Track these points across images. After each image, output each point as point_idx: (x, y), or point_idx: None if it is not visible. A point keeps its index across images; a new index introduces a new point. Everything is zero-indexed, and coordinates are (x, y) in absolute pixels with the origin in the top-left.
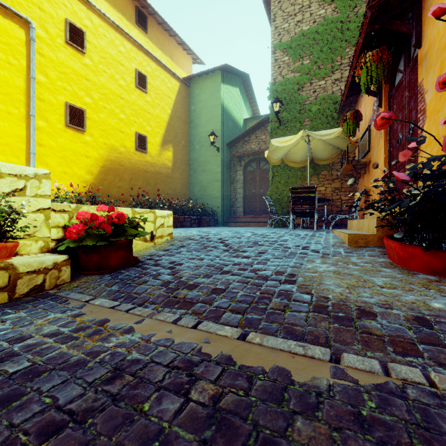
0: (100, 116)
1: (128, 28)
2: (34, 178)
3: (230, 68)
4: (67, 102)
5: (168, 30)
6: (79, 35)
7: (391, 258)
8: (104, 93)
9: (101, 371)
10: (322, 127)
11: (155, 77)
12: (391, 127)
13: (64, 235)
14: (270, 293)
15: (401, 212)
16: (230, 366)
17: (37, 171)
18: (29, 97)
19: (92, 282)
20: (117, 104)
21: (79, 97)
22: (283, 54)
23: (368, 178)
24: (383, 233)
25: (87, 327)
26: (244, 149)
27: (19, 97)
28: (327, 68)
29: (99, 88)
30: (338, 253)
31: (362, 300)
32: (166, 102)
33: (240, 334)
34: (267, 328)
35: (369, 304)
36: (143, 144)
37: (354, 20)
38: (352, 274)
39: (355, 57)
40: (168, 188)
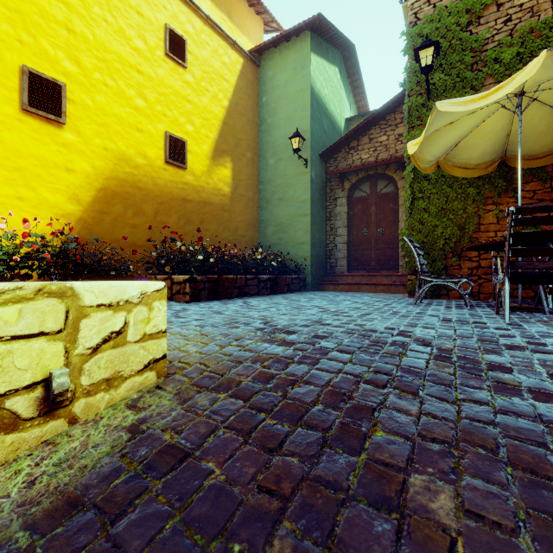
0: (95, 99)
1: None
2: None
3: (326, 26)
4: (24, 65)
5: None
6: None
7: None
8: (104, 58)
9: None
10: None
11: (201, 43)
12: None
13: None
14: None
15: None
16: None
17: None
18: None
19: None
20: (130, 82)
21: (52, 60)
22: None
23: None
24: None
25: None
26: (350, 162)
27: None
28: None
29: (94, 49)
30: None
31: None
32: (220, 86)
33: None
34: None
35: None
36: (180, 154)
37: None
38: None
39: None
40: (223, 228)
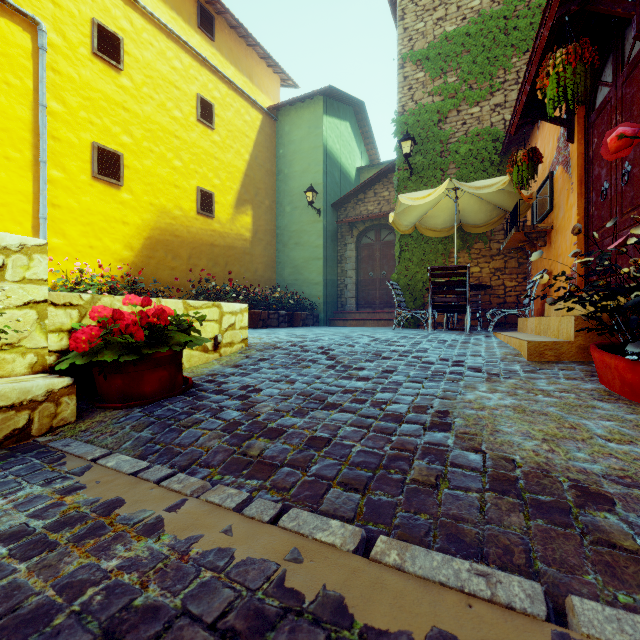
0: (143, 164)
1: (186, 33)
2: (19, 251)
3: (336, 92)
4: (94, 141)
5: (245, 37)
6: (112, 43)
7: (608, 383)
8: (150, 128)
9: (75, 639)
10: (475, 176)
11: (226, 105)
12: (588, 172)
13: (69, 345)
14: (408, 448)
15: (621, 307)
16: (341, 629)
17: (24, 240)
18: (38, 135)
19: (111, 422)
20: (169, 146)
21: (113, 134)
22: (416, 69)
23: (550, 252)
24: (586, 339)
25: (79, 519)
26: (358, 212)
27: (23, 135)
28: (483, 88)
29: (142, 122)
30: (513, 373)
31: (577, 467)
32: (242, 142)
33: (360, 539)
34: (409, 526)
35: (593, 475)
36: (209, 205)
37: (524, 14)
38: (548, 414)
39: (534, 61)
40: (245, 270)
